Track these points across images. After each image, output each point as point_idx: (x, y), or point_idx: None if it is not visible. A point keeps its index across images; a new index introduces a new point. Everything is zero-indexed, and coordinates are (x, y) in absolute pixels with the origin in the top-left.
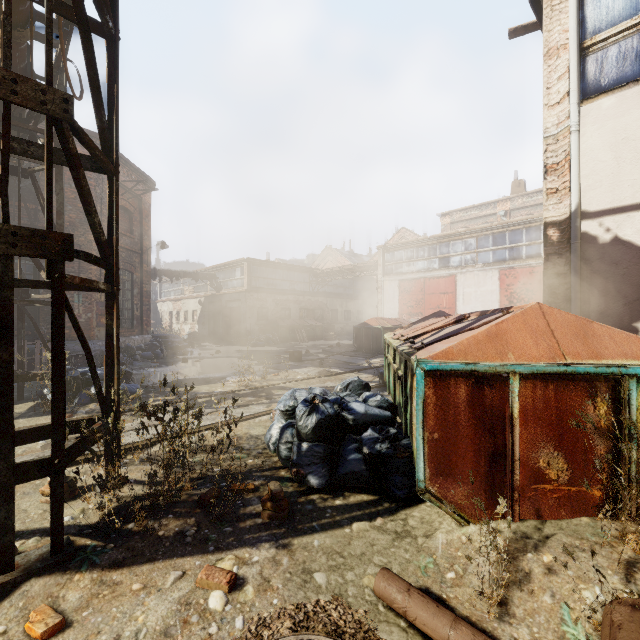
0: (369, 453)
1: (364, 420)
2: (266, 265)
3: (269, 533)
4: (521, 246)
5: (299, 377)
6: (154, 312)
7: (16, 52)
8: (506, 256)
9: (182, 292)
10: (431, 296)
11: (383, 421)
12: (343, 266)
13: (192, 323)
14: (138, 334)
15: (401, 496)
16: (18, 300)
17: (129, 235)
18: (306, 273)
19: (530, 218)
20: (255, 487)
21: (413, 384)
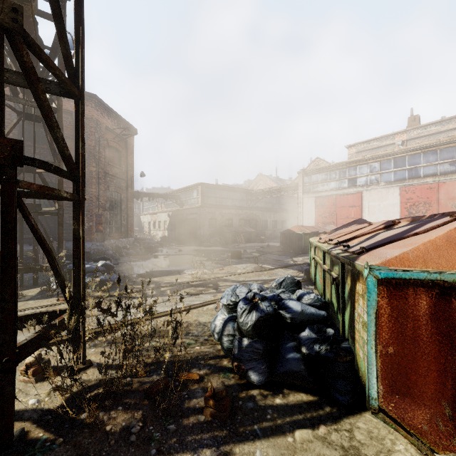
0: (308, 354)
1: (301, 319)
2: (215, 188)
3: (211, 435)
4: (419, 167)
5: (239, 271)
6: (138, 222)
7: (26, 24)
8: (406, 176)
9: (157, 208)
10: (341, 209)
11: (319, 320)
12: (271, 187)
13: (163, 230)
14: (125, 237)
15: (343, 402)
16: (30, 211)
17: (118, 167)
18: (244, 193)
19: (427, 144)
20: (200, 376)
21: (356, 289)
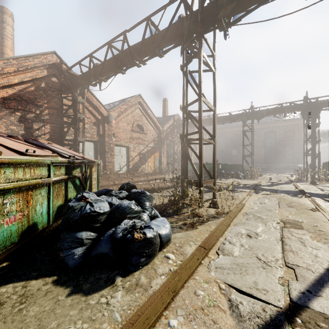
0: None
1: None
2: None
3: None
4: None
5: None
6: None
7: None
8: None
9: None
10: None
11: None
12: None
13: None
14: None
15: None
16: None
17: None
18: None
19: None
20: None
21: (92, 171)
